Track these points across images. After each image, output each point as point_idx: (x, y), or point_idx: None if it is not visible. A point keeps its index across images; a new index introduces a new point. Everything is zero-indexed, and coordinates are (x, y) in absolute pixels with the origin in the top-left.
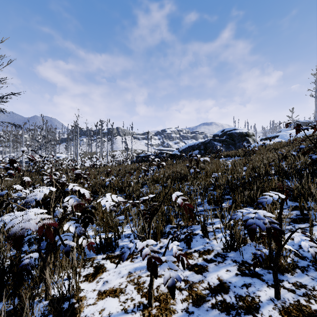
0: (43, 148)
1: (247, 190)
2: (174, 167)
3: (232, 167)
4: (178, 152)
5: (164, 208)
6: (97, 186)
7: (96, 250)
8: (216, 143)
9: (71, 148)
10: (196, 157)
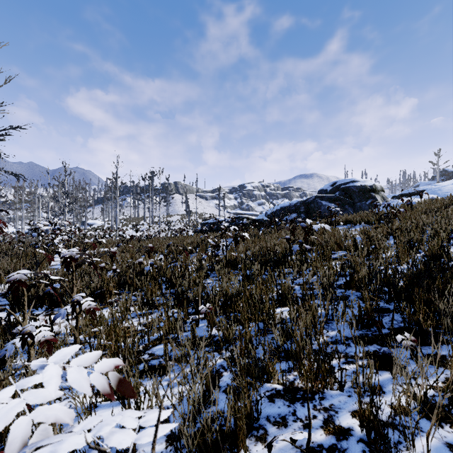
0: (66, 211)
1: (437, 297)
2: (261, 240)
3: (366, 241)
4: (264, 217)
5: (250, 334)
6: (128, 275)
7: None
8: (324, 202)
9: (109, 212)
10: (304, 224)
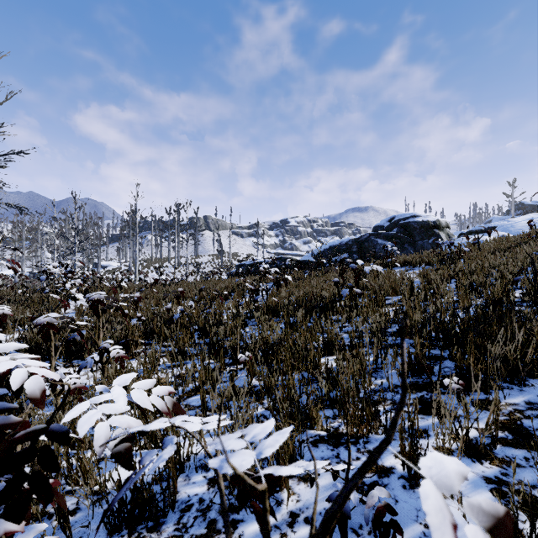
0: (76, 250)
1: (491, 342)
2: (306, 284)
3: (425, 285)
4: (311, 258)
5: (294, 382)
6: (155, 323)
7: (108, 522)
8: (380, 241)
9: (126, 252)
10: (354, 265)
